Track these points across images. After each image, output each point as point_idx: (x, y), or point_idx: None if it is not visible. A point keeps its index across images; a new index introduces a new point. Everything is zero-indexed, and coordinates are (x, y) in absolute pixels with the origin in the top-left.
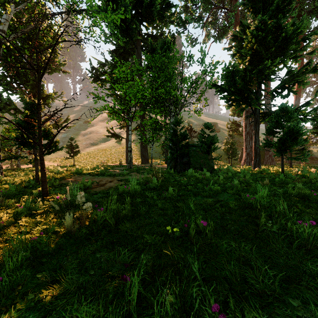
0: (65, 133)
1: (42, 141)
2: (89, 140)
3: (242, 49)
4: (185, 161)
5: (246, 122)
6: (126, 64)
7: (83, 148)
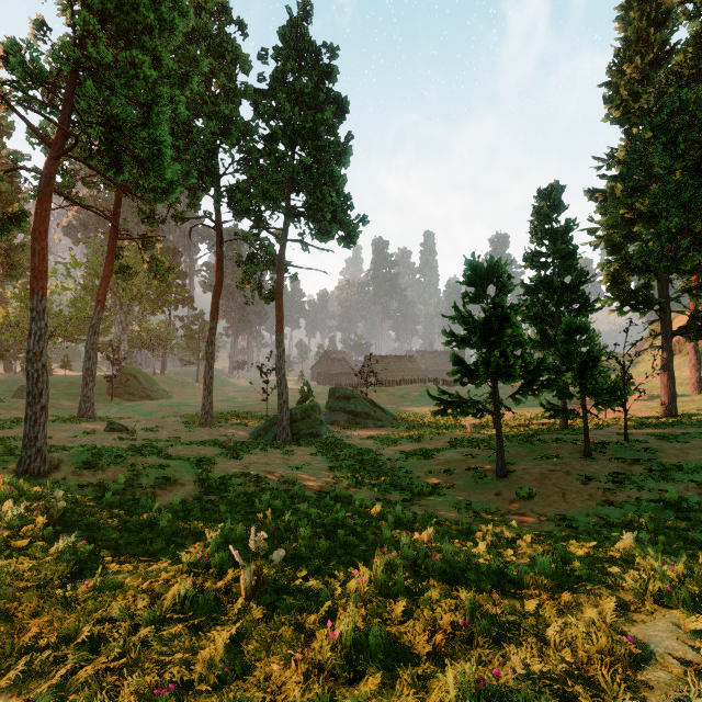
0: None
1: None
2: None
3: None
4: None
5: None
6: None
7: None
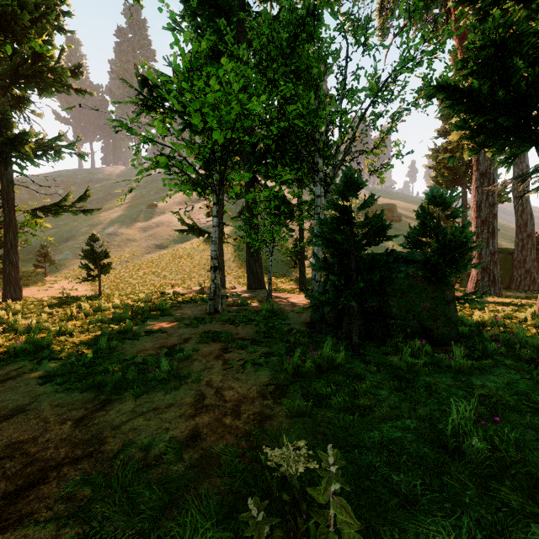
0: (111, 226)
1: (68, 242)
2: (154, 240)
3: (505, 0)
4: (372, 306)
5: (479, 199)
6: (201, 42)
7: (140, 254)
